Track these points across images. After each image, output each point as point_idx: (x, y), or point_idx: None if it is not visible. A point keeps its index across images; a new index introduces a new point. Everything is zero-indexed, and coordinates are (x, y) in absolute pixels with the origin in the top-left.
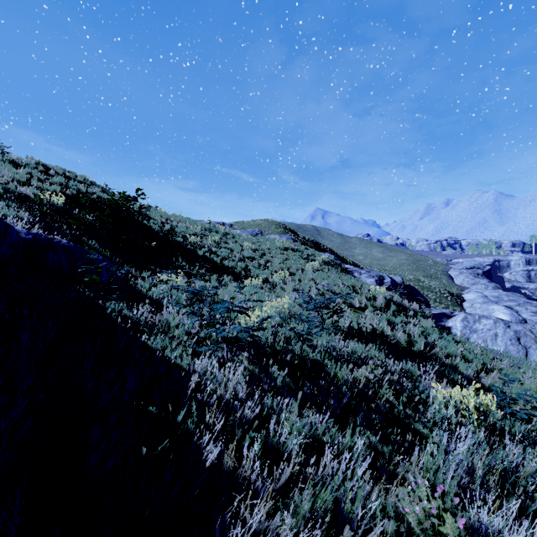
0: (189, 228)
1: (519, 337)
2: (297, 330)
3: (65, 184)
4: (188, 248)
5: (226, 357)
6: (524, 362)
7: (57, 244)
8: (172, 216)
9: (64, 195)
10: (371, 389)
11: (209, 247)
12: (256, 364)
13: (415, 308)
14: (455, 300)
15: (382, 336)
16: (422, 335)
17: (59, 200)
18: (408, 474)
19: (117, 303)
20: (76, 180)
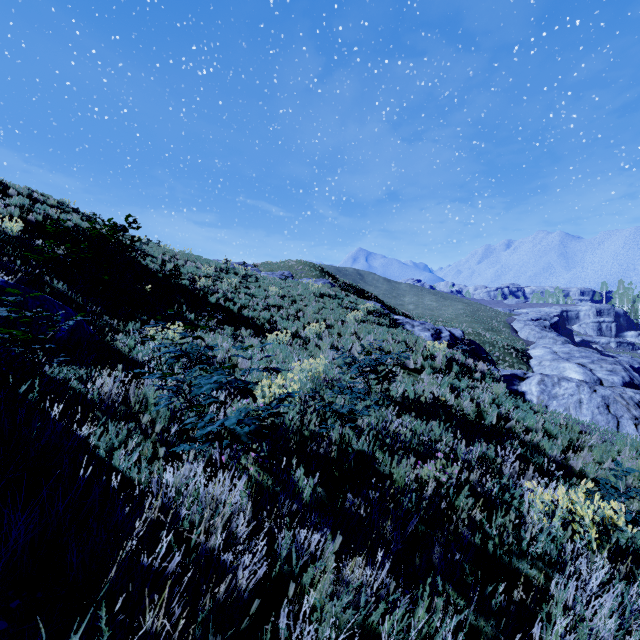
0: (199, 269)
1: (608, 404)
2: (335, 405)
3: (28, 207)
4: (196, 294)
5: (218, 462)
6: (619, 436)
7: None
8: (179, 253)
9: (24, 222)
10: (444, 499)
11: (224, 292)
12: (268, 471)
13: (482, 369)
14: (520, 357)
15: (445, 408)
16: (494, 404)
17: (14, 227)
18: None
19: (75, 369)
20: (47, 204)
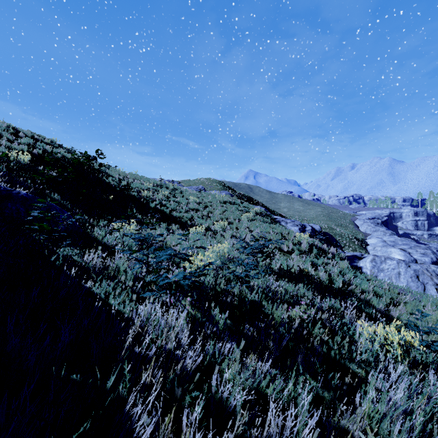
0: (143, 184)
1: (418, 275)
2: (236, 272)
3: (32, 144)
4: (141, 201)
5: (169, 303)
6: (424, 296)
7: (15, 195)
8: (129, 174)
9: (31, 154)
10: (305, 329)
11: (160, 200)
12: (198, 309)
13: (333, 251)
14: (360, 244)
15: (308, 276)
16: (340, 274)
17: (25, 158)
18: (352, 423)
19: (71, 249)
20: (44, 142)
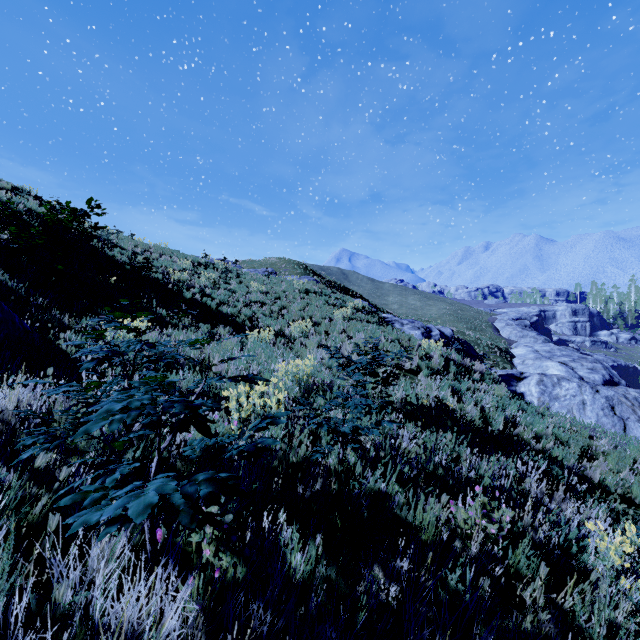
0: (175, 263)
1: (613, 406)
2: (332, 420)
3: None
4: (169, 288)
5: (148, 544)
6: (632, 441)
7: None
8: (153, 247)
9: None
10: (500, 564)
11: (201, 287)
12: (237, 553)
13: (481, 369)
14: (504, 356)
15: (451, 414)
16: (499, 408)
17: None
18: None
19: None
20: None
